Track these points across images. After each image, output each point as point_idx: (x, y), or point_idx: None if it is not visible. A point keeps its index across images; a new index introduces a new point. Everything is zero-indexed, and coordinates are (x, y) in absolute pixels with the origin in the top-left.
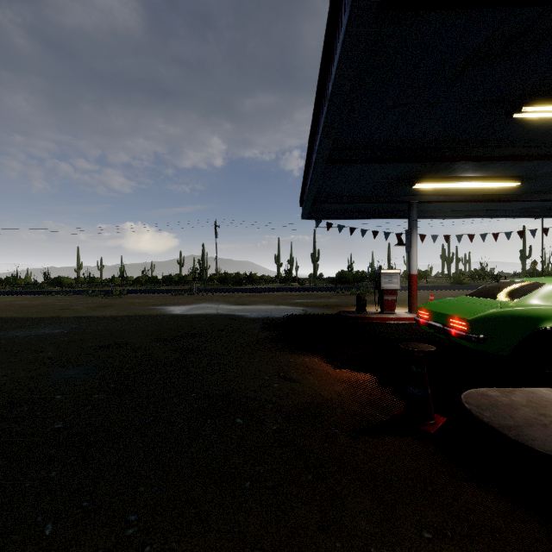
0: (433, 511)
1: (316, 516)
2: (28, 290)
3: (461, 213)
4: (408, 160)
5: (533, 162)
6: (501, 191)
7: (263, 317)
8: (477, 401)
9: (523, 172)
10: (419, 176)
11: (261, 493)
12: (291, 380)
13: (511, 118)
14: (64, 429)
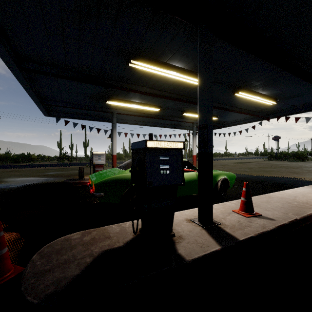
0: None
1: None
2: None
3: (145, 123)
4: (89, 82)
5: (161, 99)
6: (157, 113)
7: None
8: (51, 248)
9: (160, 104)
10: (109, 96)
11: None
12: None
13: (134, 68)
14: None
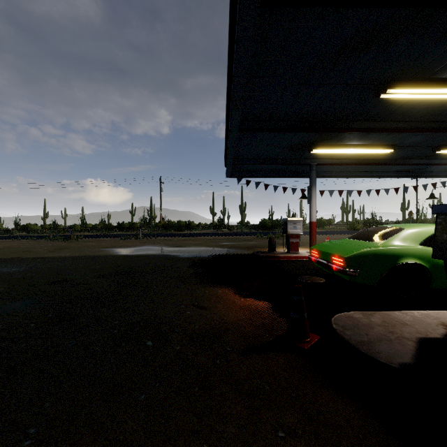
0: (291, 414)
1: (193, 422)
2: None
3: (351, 173)
4: (304, 130)
5: (401, 134)
6: (380, 157)
7: (193, 257)
8: (343, 322)
9: (395, 141)
10: (315, 143)
11: (152, 404)
12: (203, 308)
13: (380, 98)
14: None
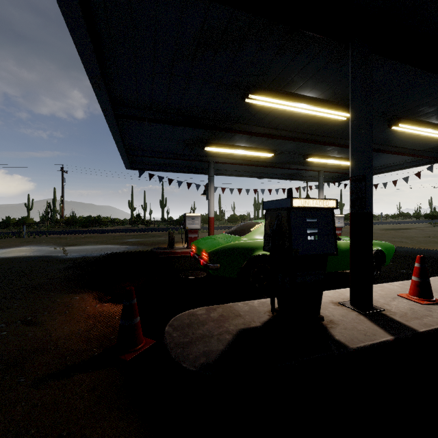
0: None
1: None
2: None
3: (249, 174)
4: (189, 125)
5: (277, 140)
6: (267, 160)
7: (79, 257)
8: (180, 322)
9: (274, 147)
10: (208, 141)
11: None
12: (33, 324)
13: (249, 103)
14: None
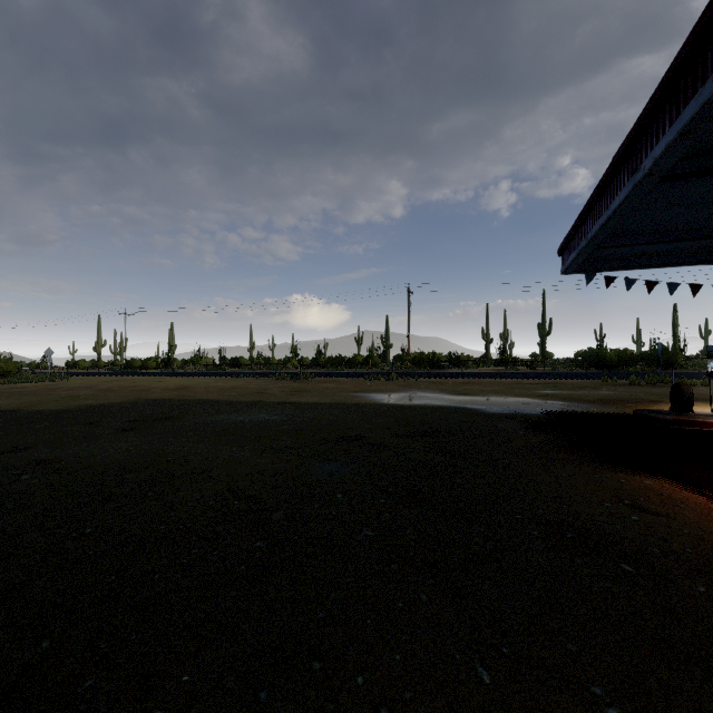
0: None
1: None
2: (212, 371)
3: None
4: None
5: None
6: None
7: (512, 413)
8: None
9: None
10: None
11: None
12: (653, 513)
13: None
14: (379, 538)
